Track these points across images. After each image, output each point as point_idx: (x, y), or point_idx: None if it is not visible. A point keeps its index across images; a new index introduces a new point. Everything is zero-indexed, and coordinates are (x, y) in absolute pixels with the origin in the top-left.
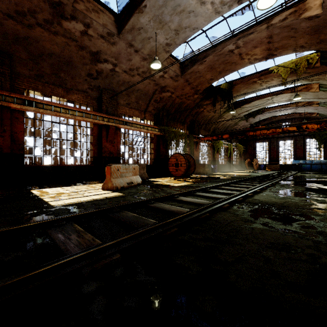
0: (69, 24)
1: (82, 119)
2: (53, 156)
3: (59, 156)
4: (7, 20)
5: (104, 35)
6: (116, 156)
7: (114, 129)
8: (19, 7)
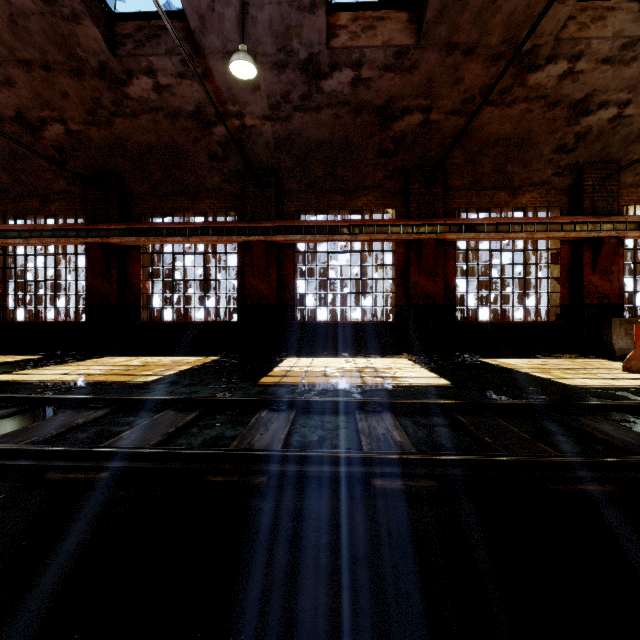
0: (540, 74)
1: (545, 236)
2: (491, 306)
3: (500, 306)
4: (449, 119)
5: (611, 55)
6: (616, 302)
7: (614, 243)
8: (467, 93)
